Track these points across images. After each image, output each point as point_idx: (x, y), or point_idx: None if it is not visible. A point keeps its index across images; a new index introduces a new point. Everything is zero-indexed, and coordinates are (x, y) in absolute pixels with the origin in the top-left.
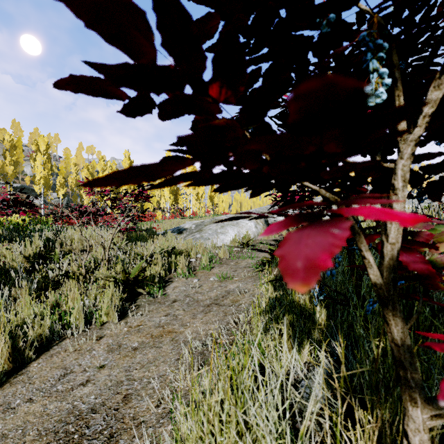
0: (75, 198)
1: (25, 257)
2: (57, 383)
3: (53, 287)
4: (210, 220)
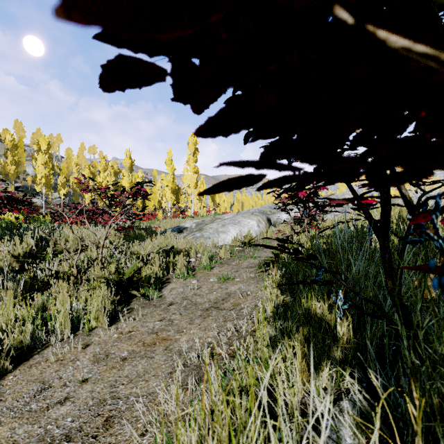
0: (77, 198)
1: (14, 257)
2: (31, 401)
3: (41, 288)
4: (211, 219)
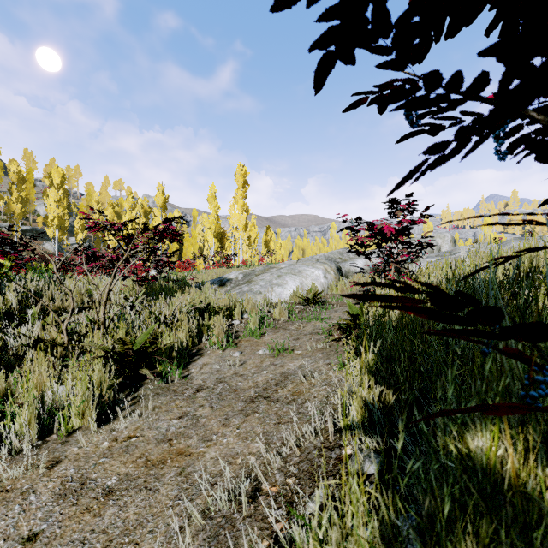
0: (98, 244)
1: None
2: None
3: (14, 364)
4: (263, 269)
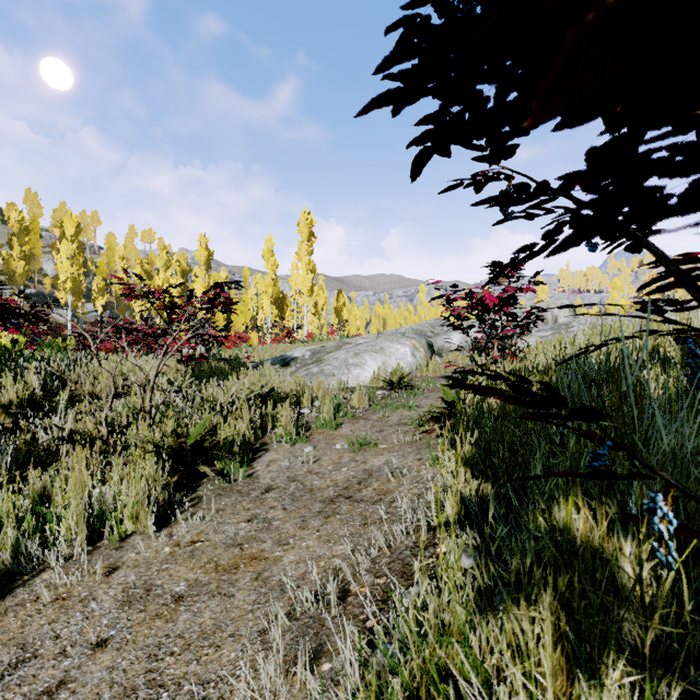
0: (123, 312)
1: (1, 406)
2: None
3: (45, 461)
4: (336, 345)
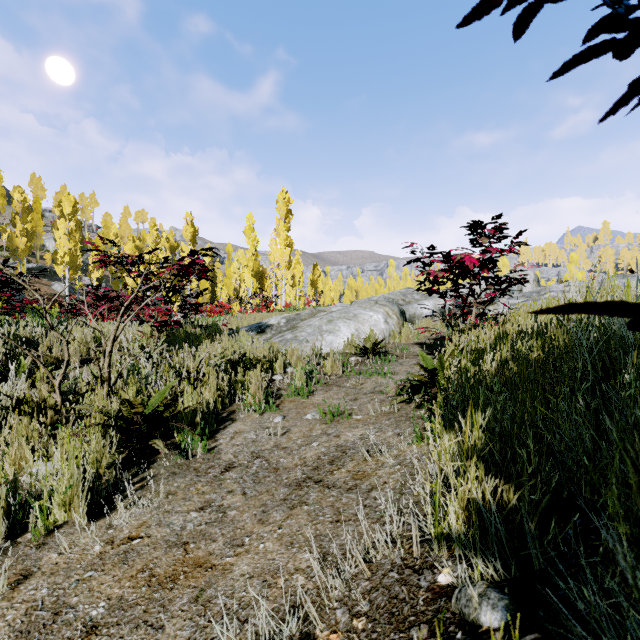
0: (117, 285)
1: None
2: None
3: None
4: (310, 312)
